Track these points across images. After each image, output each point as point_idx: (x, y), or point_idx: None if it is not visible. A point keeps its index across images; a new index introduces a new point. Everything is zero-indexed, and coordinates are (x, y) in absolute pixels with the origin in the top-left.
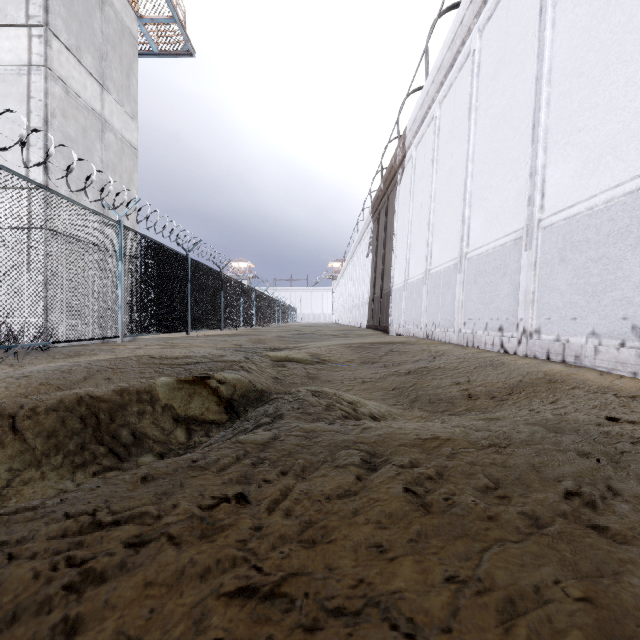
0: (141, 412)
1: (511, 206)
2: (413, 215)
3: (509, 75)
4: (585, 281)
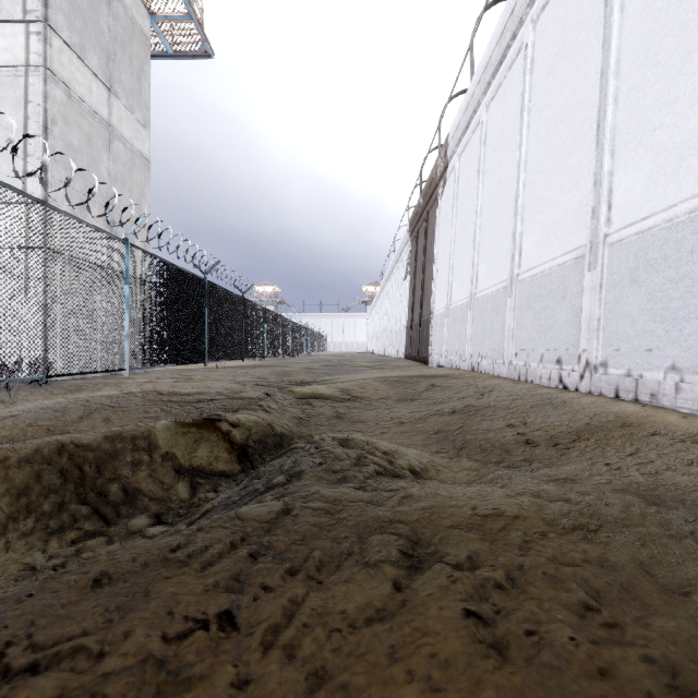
0: (136, 463)
1: (571, 220)
2: (456, 232)
3: (568, 70)
4: (663, 306)
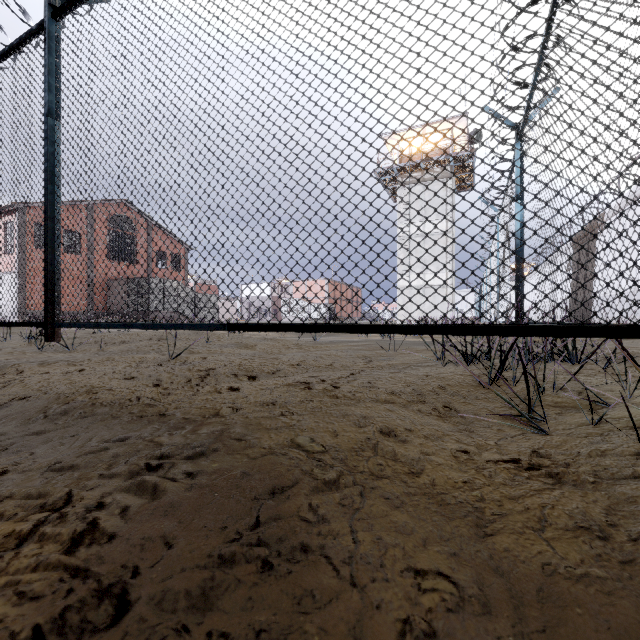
0: None
1: None
2: (609, 259)
3: None
4: None
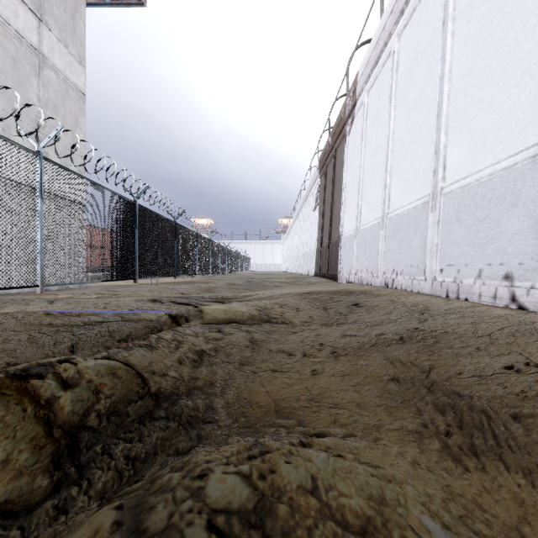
0: None
1: (522, 115)
2: (365, 161)
3: None
4: None
